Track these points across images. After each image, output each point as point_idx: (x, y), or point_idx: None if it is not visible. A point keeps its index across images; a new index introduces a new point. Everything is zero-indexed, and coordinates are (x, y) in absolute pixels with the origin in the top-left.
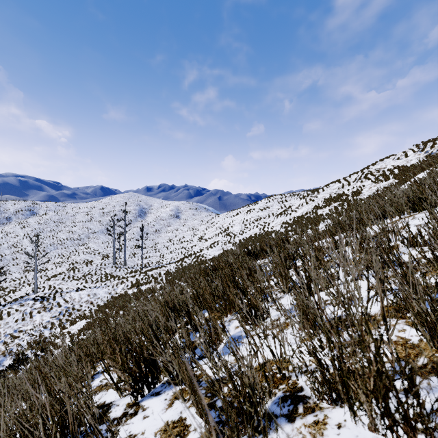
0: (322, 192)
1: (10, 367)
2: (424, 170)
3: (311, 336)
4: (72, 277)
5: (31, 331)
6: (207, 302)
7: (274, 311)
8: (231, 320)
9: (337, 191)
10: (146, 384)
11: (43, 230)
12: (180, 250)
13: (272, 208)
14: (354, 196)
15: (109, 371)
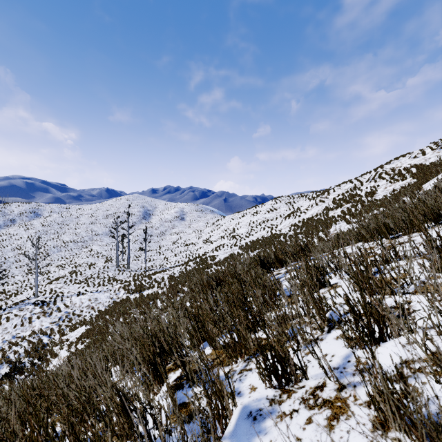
0: (333, 193)
1: (6, 376)
2: None
3: None
4: (74, 280)
5: (30, 337)
6: (208, 334)
7: (311, 364)
8: (243, 371)
9: (348, 191)
10: None
11: (47, 233)
12: (184, 252)
13: (279, 210)
14: (368, 197)
15: None
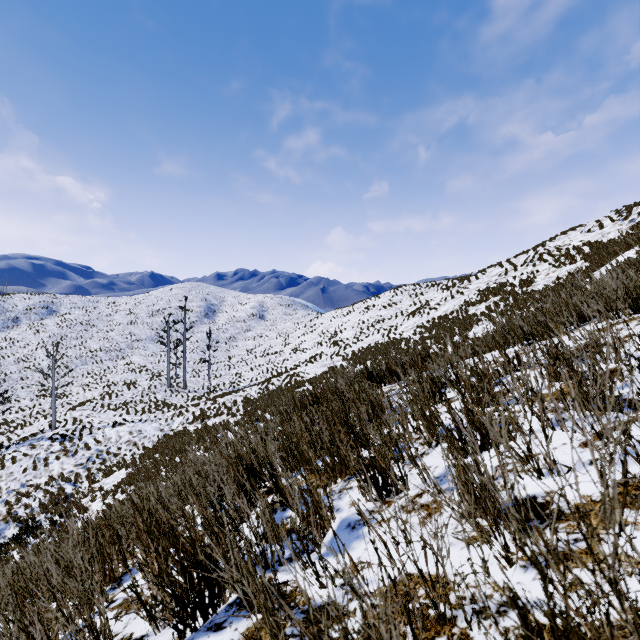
0: (475, 281)
1: (15, 540)
2: (631, 248)
3: (490, 540)
4: (107, 406)
5: (46, 486)
6: (303, 456)
7: (414, 477)
8: (343, 490)
9: (497, 279)
10: (200, 608)
11: (66, 337)
12: (265, 365)
13: (400, 304)
14: (524, 287)
15: (136, 587)
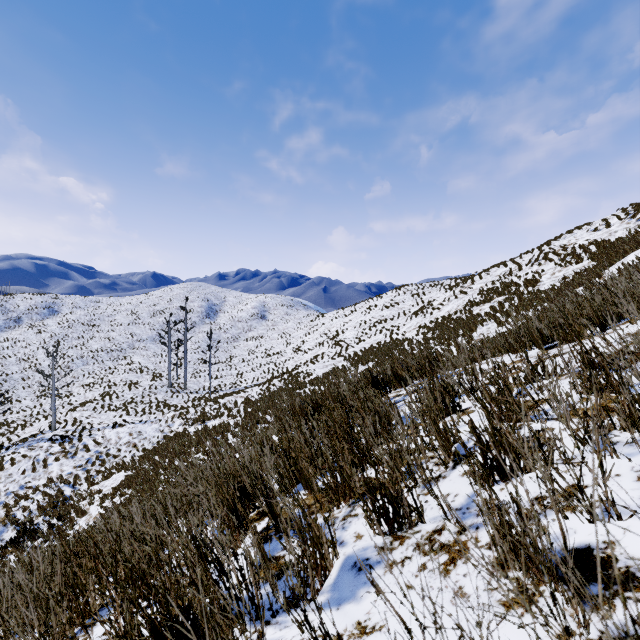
0: (479, 281)
1: (12, 543)
2: None
3: (547, 622)
4: (107, 406)
5: (45, 488)
6: (303, 474)
7: (430, 506)
8: (347, 517)
9: (501, 279)
10: None
11: (67, 337)
12: (266, 366)
13: (402, 304)
14: (529, 287)
15: None
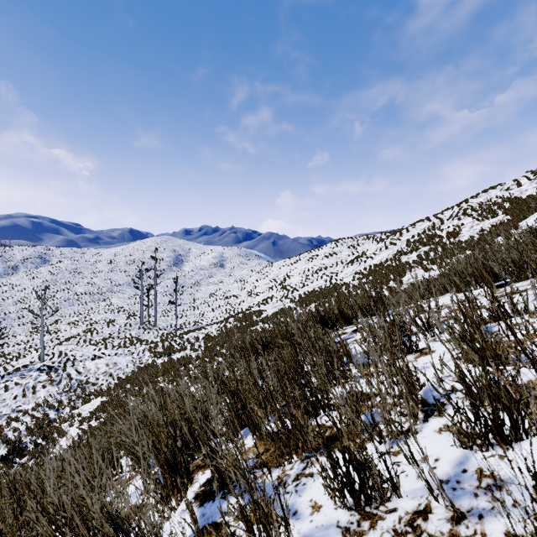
0: (406, 233)
1: (3, 460)
2: None
3: None
4: (88, 341)
5: (33, 411)
6: (250, 419)
7: (403, 472)
8: (301, 477)
9: (426, 231)
10: None
11: (56, 283)
12: (224, 307)
13: (340, 254)
14: (451, 238)
15: None
